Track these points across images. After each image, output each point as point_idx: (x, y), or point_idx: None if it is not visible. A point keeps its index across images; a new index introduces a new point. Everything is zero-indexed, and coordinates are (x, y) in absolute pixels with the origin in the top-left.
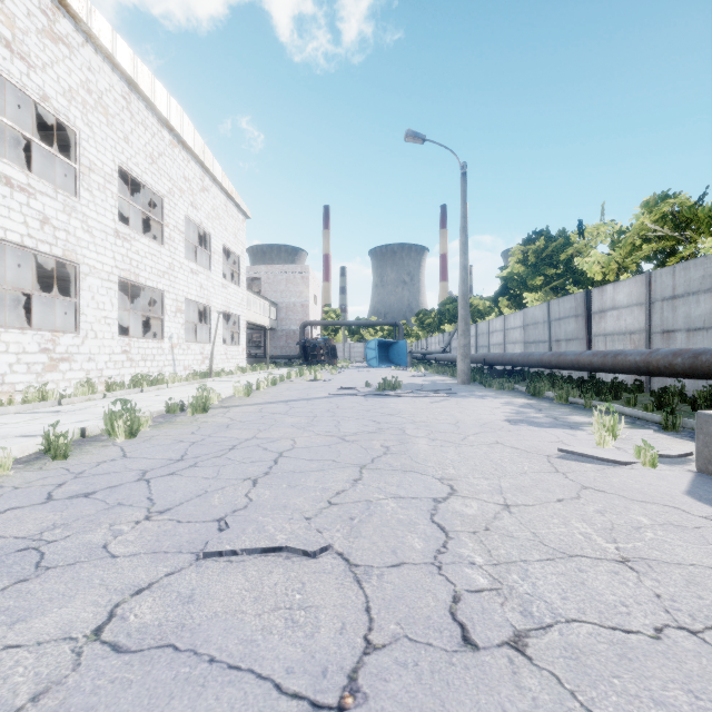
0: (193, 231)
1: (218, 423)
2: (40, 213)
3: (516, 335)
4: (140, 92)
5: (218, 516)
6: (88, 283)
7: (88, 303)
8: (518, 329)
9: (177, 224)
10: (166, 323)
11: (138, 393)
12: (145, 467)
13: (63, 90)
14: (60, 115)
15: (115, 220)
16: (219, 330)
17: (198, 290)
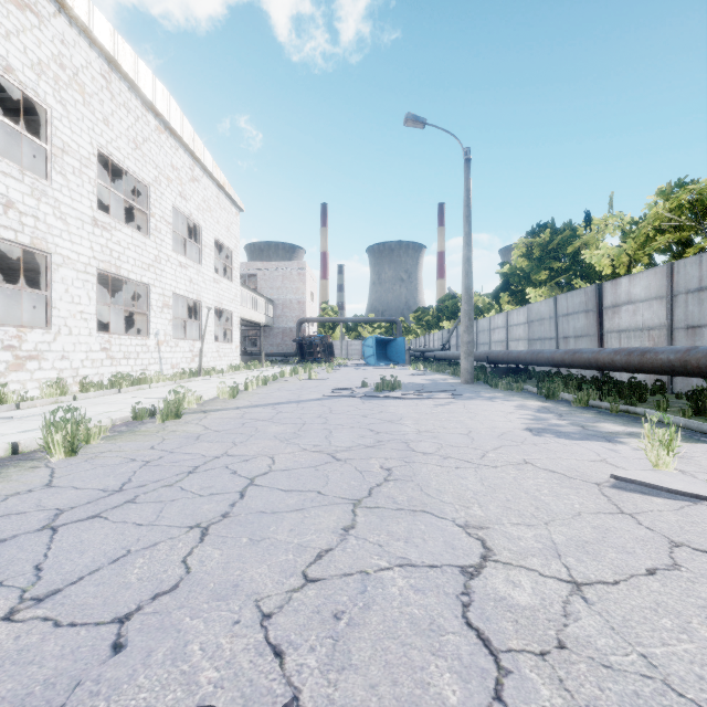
0: (184, 225)
1: (188, 433)
2: (3, 195)
3: (520, 332)
4: (122, 72)
5: (124, 611)
6: (61, 274)
7: (61, 296)
8: (522, 326)
9: (164, 214)
10: (151, 318)
11: (115, 394)
12: (64, 504)
13: (31, 63)
14: (27, 89)
15: (92, 208)
16: (211, 327)
17: (187, 285)
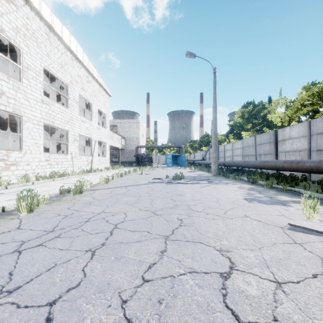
0: (84, 103)
1: (85, 201)
2: None
3: (238, 152)
4: (55, 32)
5: (52, 298)
6: (27, 125)
7: (27, 136)
8: (239, 149)
9: (74, 98)
10: (69, 146)
11: (52, 181)
12: (25, 238)
13: (13, 27)
14: (11, 40)
15: (41, 95)
16: (96, 150)
17: (85, 130)
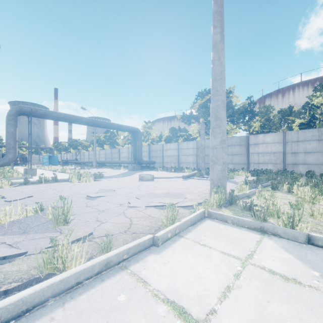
0: None
1: None
2: None
3: (103, 156)
4: None
5: (100, 172)
6: None
7: None
8: (104, 154)
9: None
10: None
11: None
12: None
13: None
14: None
15: None
16: None
17: None
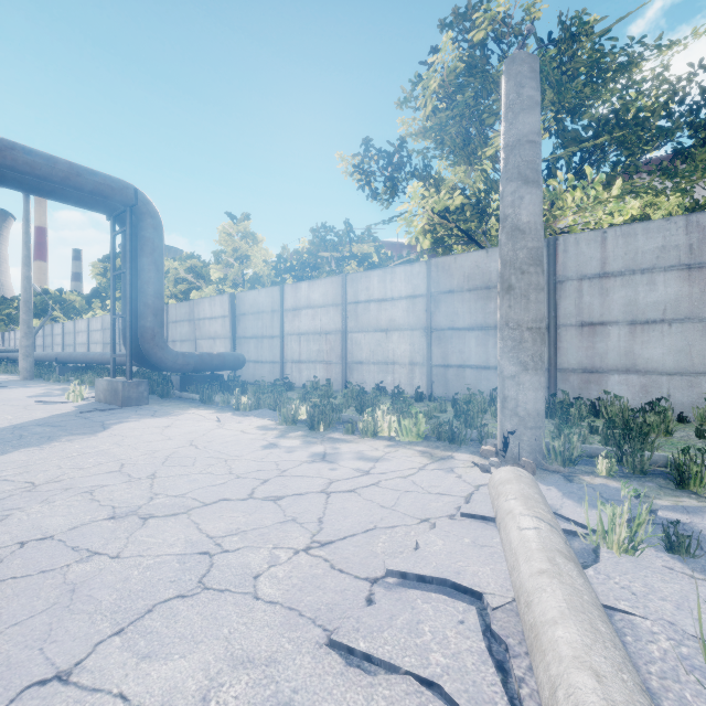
0: None
1: None
2: None
3: (98, 337)
4: None
5: None
6: None
7: None
8: (100, 332)
9: None
10: None
11: None
12: None
13: None
14: None
15: None
16: None
17: None
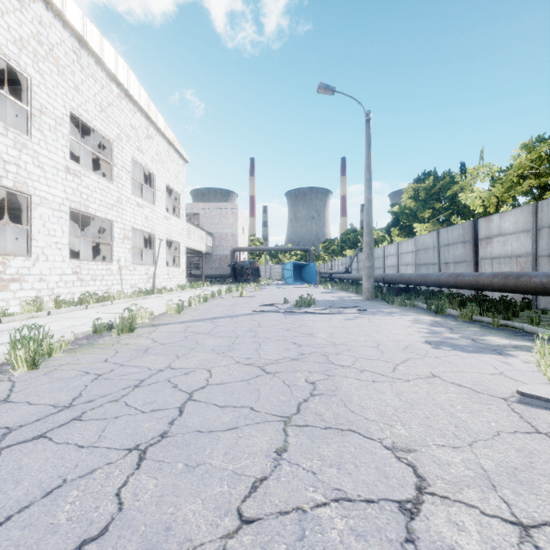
0: (142, 174)
1: (138, 346)
2: None
3: (408, 258)
4: (90, 49)
5: None
6: (39, 212)
7: (39, 230)
8: (410, 254)
9: (124, 164)
10: (114, 248)
11: (83, 309)
12: (14, 422)
13: (14, 39)
14: (11, 60)
15: (65, 158)
16: (162, 255)
17: (144, 221)
